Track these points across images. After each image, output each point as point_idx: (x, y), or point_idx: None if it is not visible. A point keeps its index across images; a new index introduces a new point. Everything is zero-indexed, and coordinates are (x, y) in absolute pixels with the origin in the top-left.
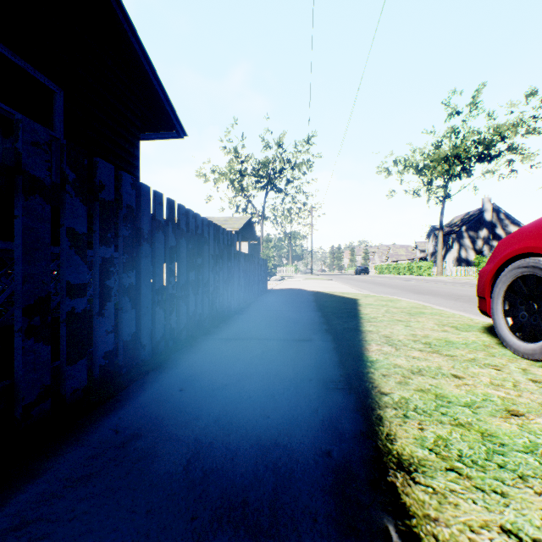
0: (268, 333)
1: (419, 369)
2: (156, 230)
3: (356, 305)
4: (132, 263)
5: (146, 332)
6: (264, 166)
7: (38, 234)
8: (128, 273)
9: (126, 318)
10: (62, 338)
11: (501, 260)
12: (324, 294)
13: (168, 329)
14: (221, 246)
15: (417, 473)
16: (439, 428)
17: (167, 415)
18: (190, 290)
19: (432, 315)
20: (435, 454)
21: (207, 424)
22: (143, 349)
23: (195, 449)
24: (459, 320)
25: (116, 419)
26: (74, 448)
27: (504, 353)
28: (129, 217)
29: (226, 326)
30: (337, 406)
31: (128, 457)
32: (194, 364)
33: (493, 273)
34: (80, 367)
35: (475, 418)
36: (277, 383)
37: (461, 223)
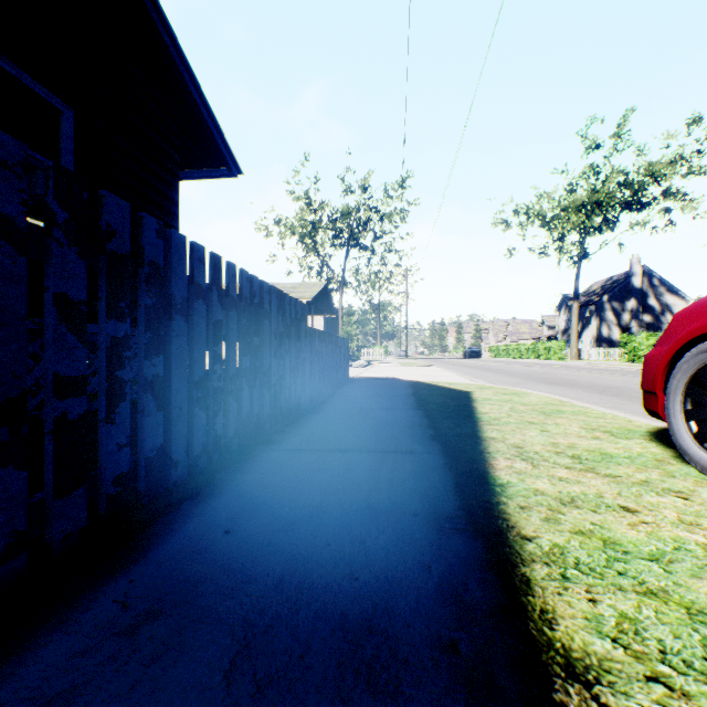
0: (353, 441)
1: (571, 498)
2: (194, 298)
3: (469, 400)
4: (158, 345)
5: (180, 443)
6: (344, 216)
7: (5, 301)
8: (152, 360)
9: (149, 425)
10: (46, 458)
11: (681, 340)
12: (425, 385)
13: (211, 438)
14: (287, 321)
15: (600, 687)
16: (620, 598)
17: (203, 575)
18: (243, 382)
19: (574, 415)
20: (623, 648)
21: (264, 592)
22: (175, 467)
23: (243, 638)
24: (613, 422)
25: (126, 583)
26: (55, 637)
27: (687, 472)
28: (154, 278)
29: (294, 431)
30: (459, 560)
31: (137, 655)
32: (247, 489)
33: (668, 359)
34: (76, 501)
35: (671, 581)
36: (368, 520)
37: (602, 292)
